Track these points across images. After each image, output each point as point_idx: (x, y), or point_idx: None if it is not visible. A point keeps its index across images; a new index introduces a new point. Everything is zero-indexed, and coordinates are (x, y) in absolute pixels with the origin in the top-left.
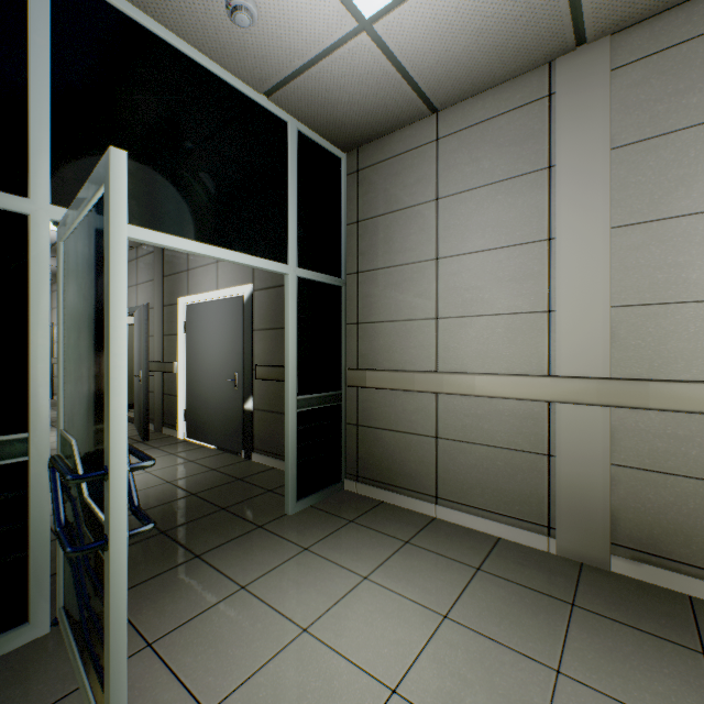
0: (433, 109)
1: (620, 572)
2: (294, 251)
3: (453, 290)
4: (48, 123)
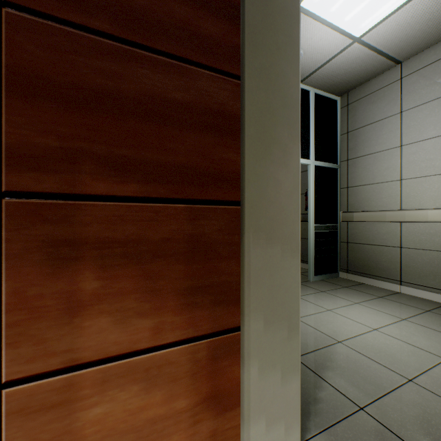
0: (398, 62)
1: None
2: (312, 153)
3: (412, 163)
4: None
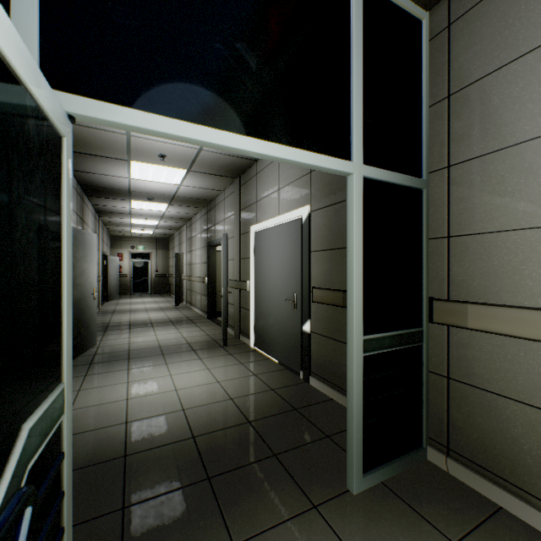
0: None
1: None
2: (359, 143)
3: None
4: None
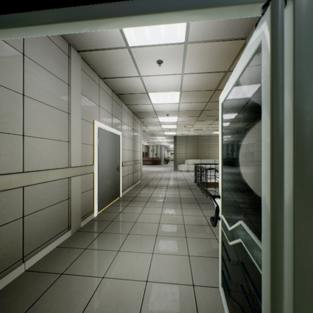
0: None
1: (82, 226)
2: None
3: (34, 120)
4: None
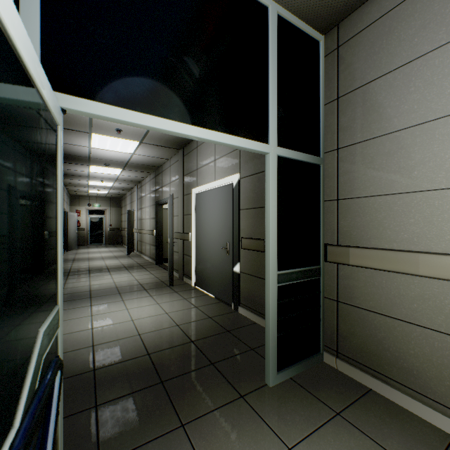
0: None
1: None
2: (274, 130)
3: None
4: (37, 9)
